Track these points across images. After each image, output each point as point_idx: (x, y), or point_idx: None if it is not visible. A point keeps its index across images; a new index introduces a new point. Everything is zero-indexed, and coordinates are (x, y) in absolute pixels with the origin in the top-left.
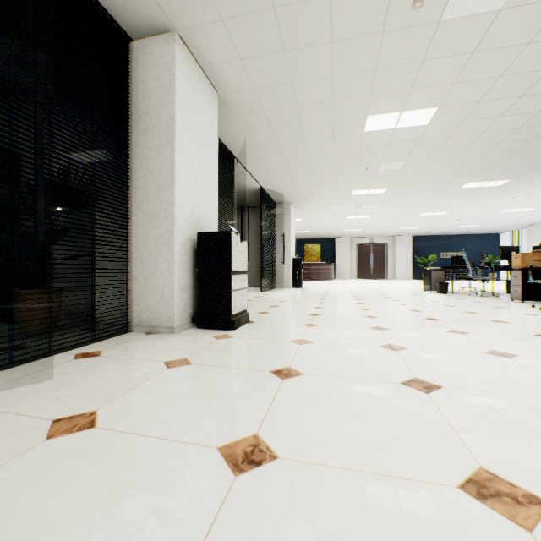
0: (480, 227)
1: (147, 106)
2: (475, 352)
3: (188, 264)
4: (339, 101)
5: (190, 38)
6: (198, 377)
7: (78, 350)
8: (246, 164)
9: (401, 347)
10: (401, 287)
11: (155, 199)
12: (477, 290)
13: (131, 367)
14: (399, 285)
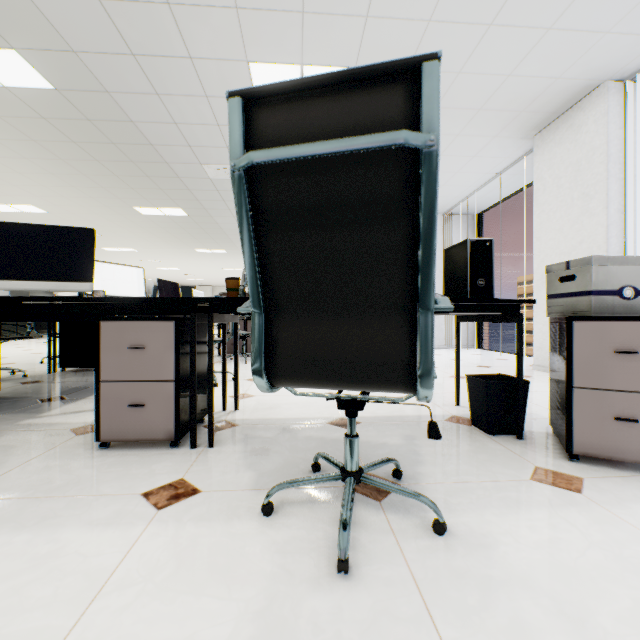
0: None
1: None
2: None
3: None
4: None
5: None
6: None
7: None
8: None
9: None
10: None
11: None
12: None
13: None
14: None
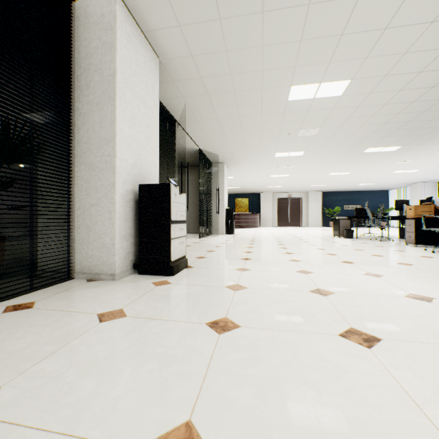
0: (375, 185)
1: (89, 63)
2: (397, 296)
3: (129, 214)
4: (267, 70)
5: (131, 0)
6: (130, 333)
7: (11, 301)
8: (186, 127)
9: (328, 291)
10: (315, 233)
11: (97, 151)
12: (375, 235)
13: (61, 321)
14: (312, 231)
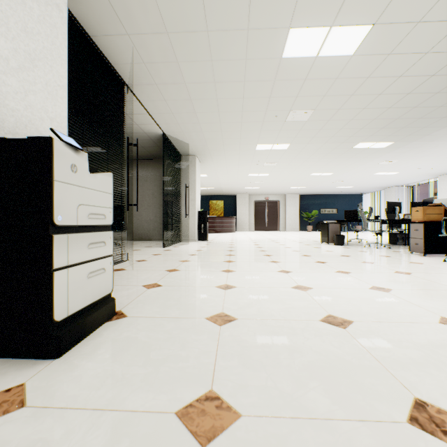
0: (351, 188)
1: None
2: None
3: None
4: None
5: None
6: None
7: None
8: (141, 97)
9: None
10: (298, 239)
11: None
12: (362, 241)
13: None
14: (293, 236)
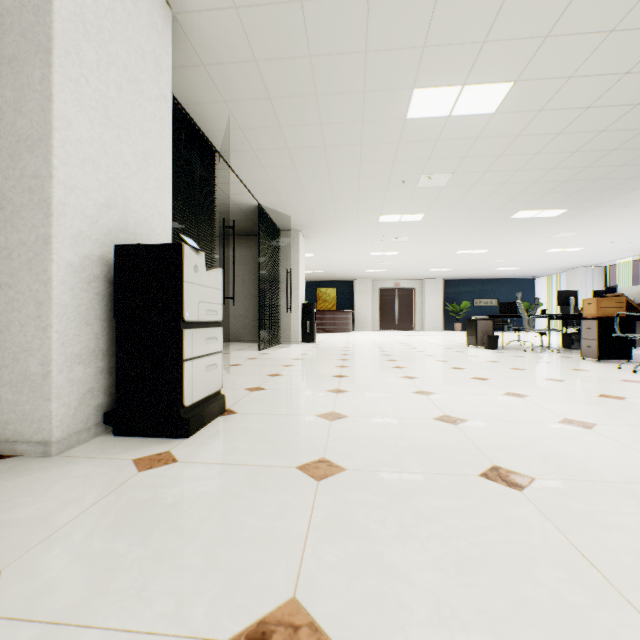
0: (518, 270)
1: None
2: None
3: (93, 307)
4: (376, 52)
5: None
6: None
7: None
8: (234, 164)
9: (520, 474)
10: (438, 341)
11: (10, 167)
12: (526, 344)
13: None
14: (432, 338)
